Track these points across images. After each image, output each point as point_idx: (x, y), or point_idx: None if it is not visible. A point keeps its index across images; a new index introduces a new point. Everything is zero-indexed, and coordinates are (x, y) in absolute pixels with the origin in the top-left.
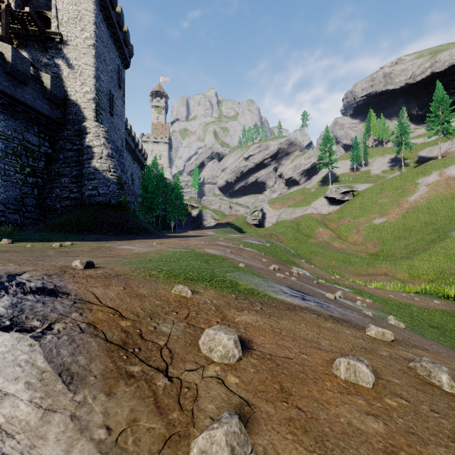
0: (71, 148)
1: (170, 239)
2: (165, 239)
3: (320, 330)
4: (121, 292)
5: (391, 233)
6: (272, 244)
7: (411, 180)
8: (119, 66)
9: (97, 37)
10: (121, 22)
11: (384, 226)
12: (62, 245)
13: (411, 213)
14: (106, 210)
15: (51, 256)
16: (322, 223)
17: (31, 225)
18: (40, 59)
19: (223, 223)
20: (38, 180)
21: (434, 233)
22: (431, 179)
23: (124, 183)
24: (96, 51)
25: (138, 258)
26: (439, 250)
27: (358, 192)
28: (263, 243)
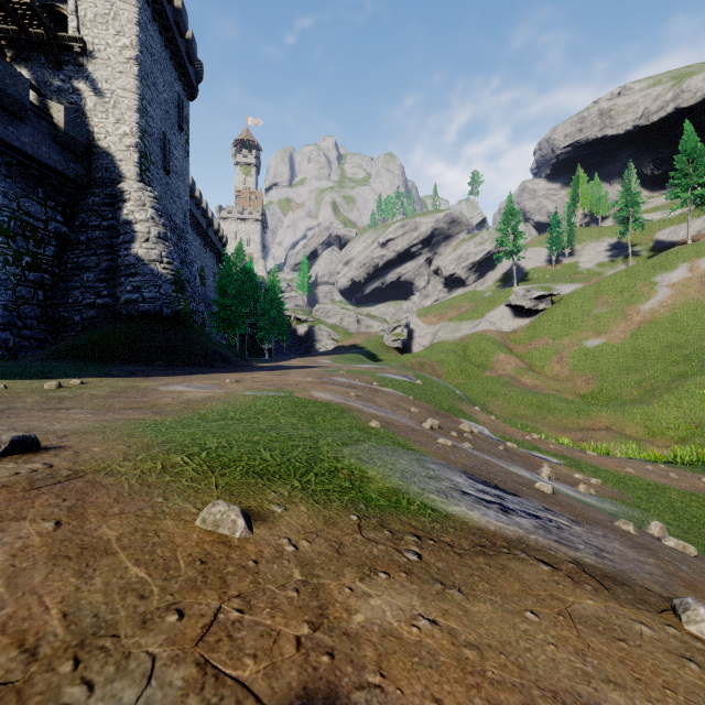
0: (99, 224)
1: (258, 372)
2: (248, 374)
3: (581, 636)
4: (34, 544)
5: (614, 362)
6: (425, 380)
7: (645, 277)
8: (180, 95)
9: (142, 45)
10: (182, 24)
11: (603, 351)
12: (61, 385)
13: (646, 330)
14: (155, 324)
15: (12, 410)
16: (503, 346)
17: (32, 350)
18: (49, 81)
19: (347, 346)
20: (45, 277)
21: (683, 362)
22: (676, 276)
23: (185, 281)
24: (140, 68)
25: (183, 412)
26: (694, 390)
27: (560, 297)
28: (410, 379)
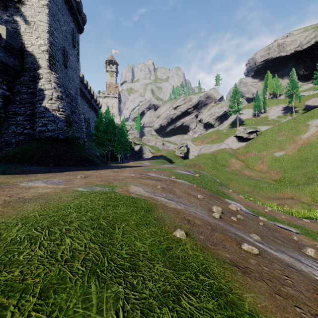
0: (26, 91)
1: (106, 170)
2: (99, 171)
3: None
4: None
5: (290, 163)
6: (200, 174)
7: (303, 122)
8: (73, 29)
9: None
10: None
11: (284, 158)
12: None
13: (305, 148)
14: (53, 143)
15: None
16: (234, 156)
17: None
18: (1, 16)
19: (158, 156)
20: None
21: None
22: None
23: (74, 122)
24: (49, 10)
25: None
26: None
27: (260, 132)
28: (192, 173)
